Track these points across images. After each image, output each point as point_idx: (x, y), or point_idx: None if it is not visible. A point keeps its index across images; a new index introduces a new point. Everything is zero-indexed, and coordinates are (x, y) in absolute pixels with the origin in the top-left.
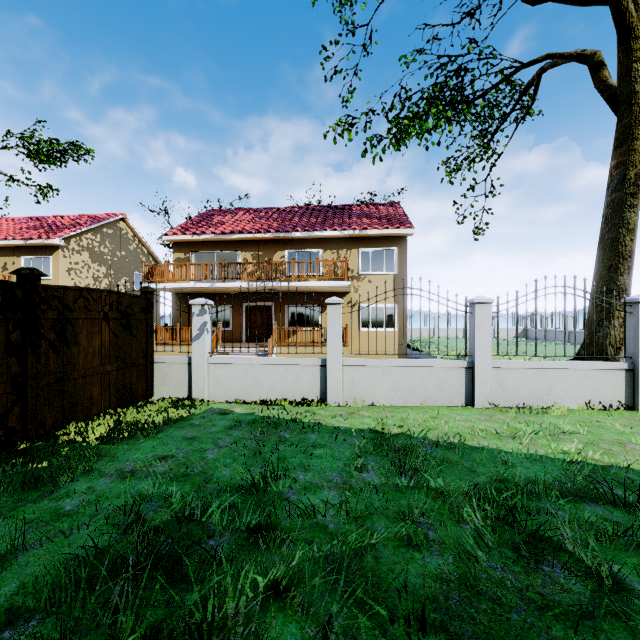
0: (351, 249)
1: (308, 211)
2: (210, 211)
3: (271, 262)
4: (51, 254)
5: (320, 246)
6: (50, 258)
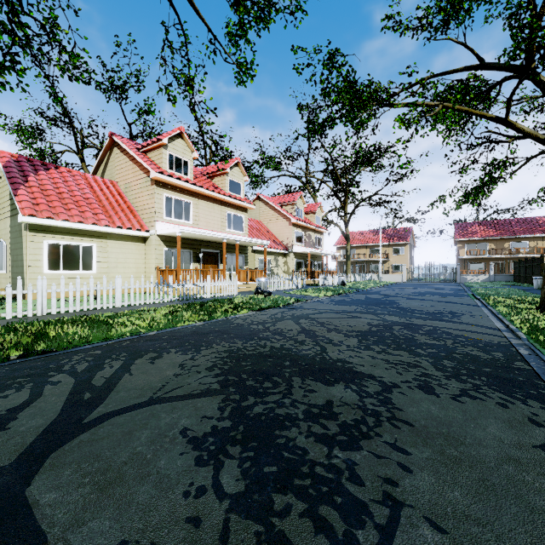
0: (543, 240)
1: (513, 223)
2: (457, 224)
3: (514, 248)
4: (404, 246)
5: (527, 240)
6: (404, 248)
